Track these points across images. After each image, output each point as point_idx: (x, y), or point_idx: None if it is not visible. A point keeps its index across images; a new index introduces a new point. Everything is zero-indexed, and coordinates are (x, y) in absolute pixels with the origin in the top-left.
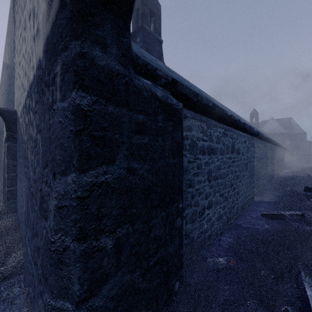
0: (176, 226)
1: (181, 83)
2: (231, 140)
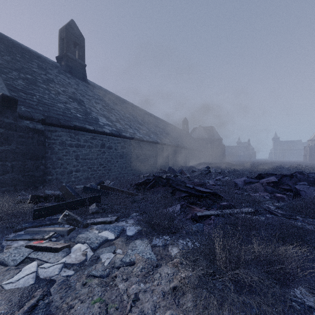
0: (41, 168)
1: (55, 116)
2: (101, 141)
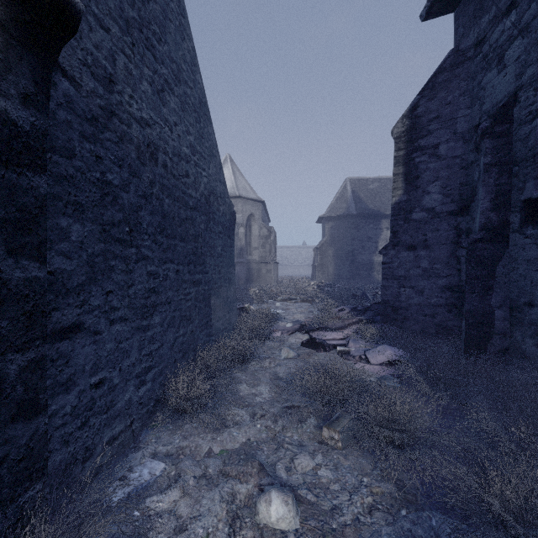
0: None
1: None
2: None
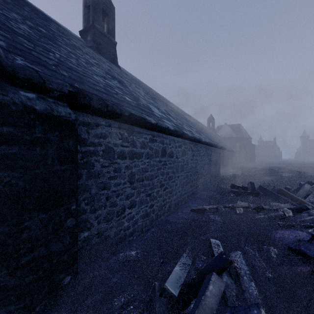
0: (66, 226)
1: (95, 93)
2: (162, 145)
